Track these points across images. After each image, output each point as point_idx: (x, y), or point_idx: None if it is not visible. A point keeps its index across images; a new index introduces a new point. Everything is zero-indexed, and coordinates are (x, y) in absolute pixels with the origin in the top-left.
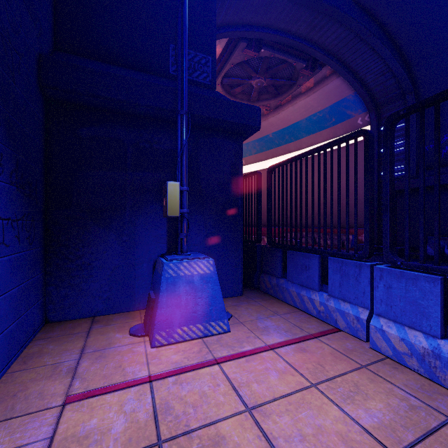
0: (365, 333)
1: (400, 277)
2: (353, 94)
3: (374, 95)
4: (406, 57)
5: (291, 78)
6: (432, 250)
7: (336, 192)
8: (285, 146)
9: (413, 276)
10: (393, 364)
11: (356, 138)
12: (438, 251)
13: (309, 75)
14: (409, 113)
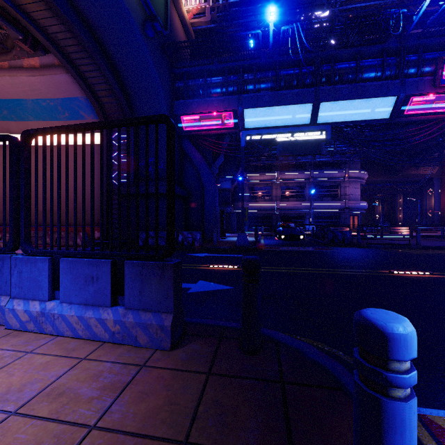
0: (4, 318)
1: (28, 262)
2: (85, 97)
3: (103, 107)
4: (125, 87)
5: (4, 41)
6: (141, 241)
7: (71, 189)
8: (3, 123)
9: (35, 260)
10: (16, 334)
11: (5, 141)
12: (52, 239)
13: (29, 52)
14: (38, 134)
